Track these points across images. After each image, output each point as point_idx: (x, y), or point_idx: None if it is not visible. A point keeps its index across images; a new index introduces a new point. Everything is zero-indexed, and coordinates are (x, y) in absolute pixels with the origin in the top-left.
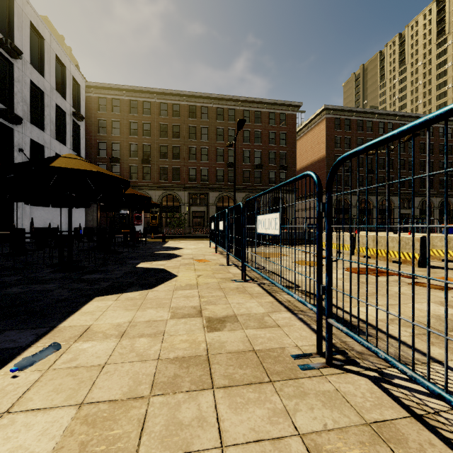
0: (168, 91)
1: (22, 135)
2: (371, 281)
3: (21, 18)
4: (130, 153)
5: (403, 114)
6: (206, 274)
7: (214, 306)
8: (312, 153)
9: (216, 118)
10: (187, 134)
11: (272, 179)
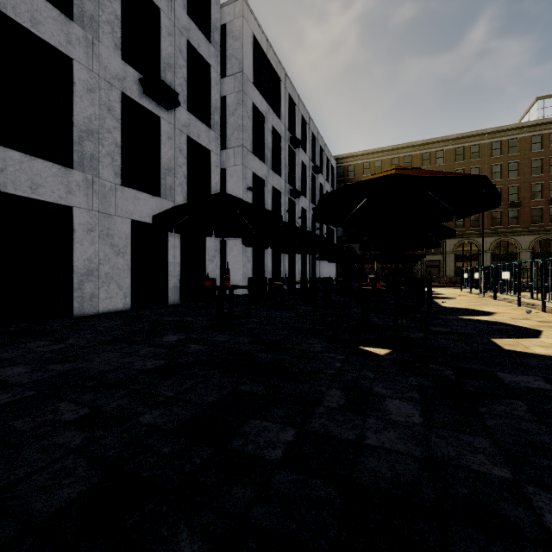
0: (400, 146)
1: None
2: None
3: (317, 146)
4: None
5: None
6: (472, 298)
7: (483, 302)
8: None
9: (455, 159)
10: None
11: (537, 217)
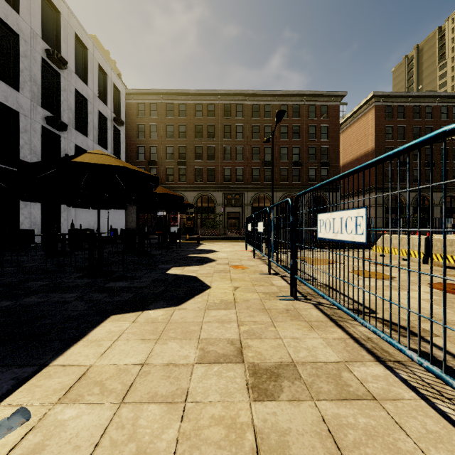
0: (203, 91)
1: (68, 141)
2: None
3: (67, 30)
4: (167, 156)
5: None
6: (244, 287)
7: (259, 342)
8: (358, 147)
9: (252, 115)
10: (222, 134)
11: (312, 176)
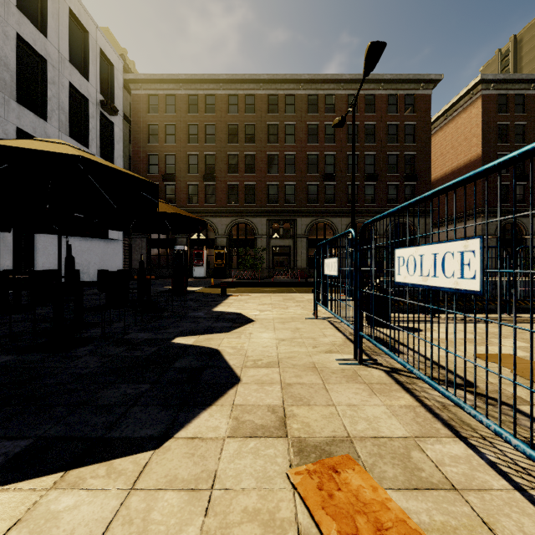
0: (239, 77)
1: None
2: None
3: None
4: (189, 168)
5: None
6: None
7: None
8: (454, 156)
9: (307, 110)
10: (266, 136)
11: (393, 196)
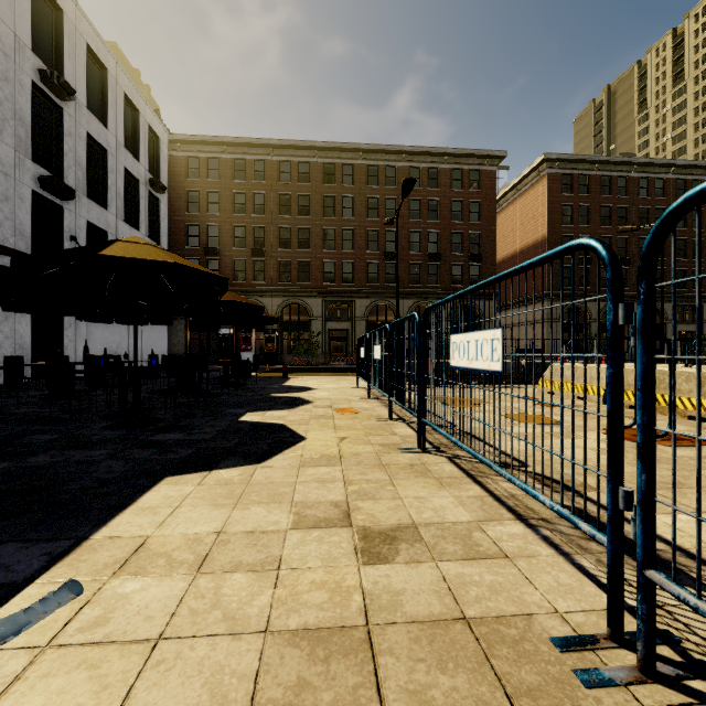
0: (292, 143)
1: (75, 216)
2: (663, 456)
3: (74, 40)
4: (234, 241)
5: (683, 163)
6: (354, 437)
7: (372, 504)
8: (523, 234)
9: (367, 182)
10: (322, 209)
11: (457, 277)
